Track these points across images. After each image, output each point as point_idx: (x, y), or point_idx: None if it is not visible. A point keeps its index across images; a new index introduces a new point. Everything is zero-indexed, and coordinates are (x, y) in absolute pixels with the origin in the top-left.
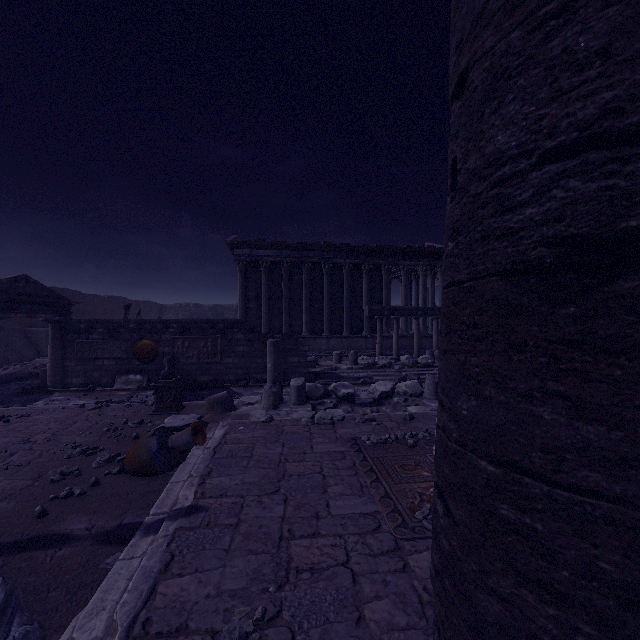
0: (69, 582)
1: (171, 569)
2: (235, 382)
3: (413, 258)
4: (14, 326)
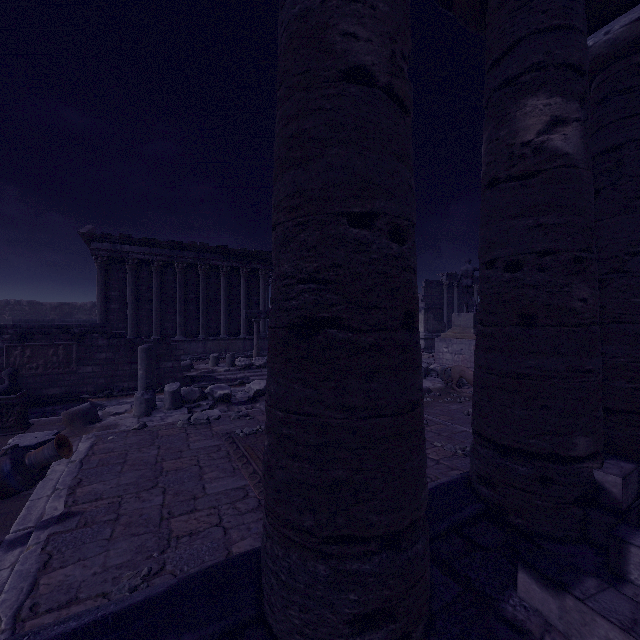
0: None
1: (51, 565)
2: (95, 393)
3: None
4: None
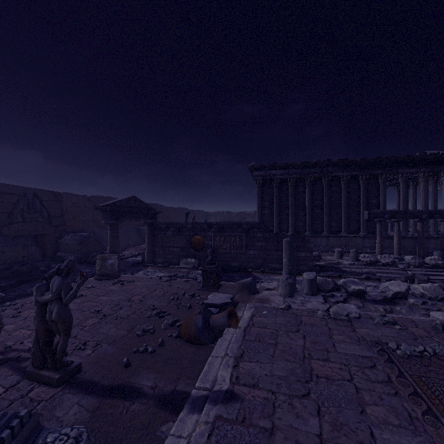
0: (134, 443)
1: None
2: (255, 268)
3: (413, 166)
4: (132, 226)
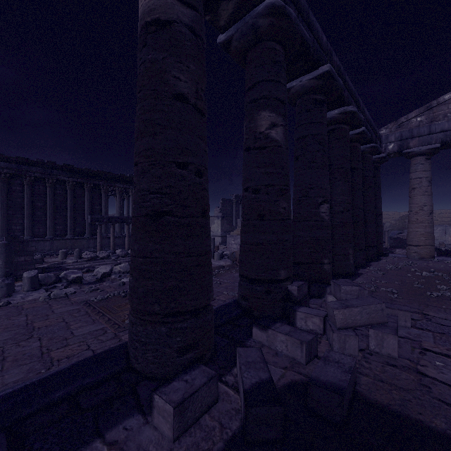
0: None
1: None
2: None
3: (125, 183)
4: None
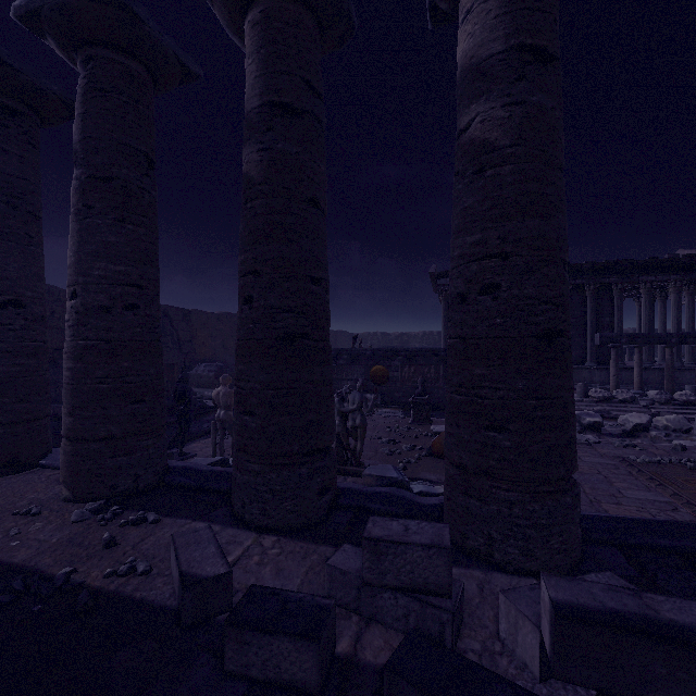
0: None
1: None
2: None
3: (660, 272)
4: None
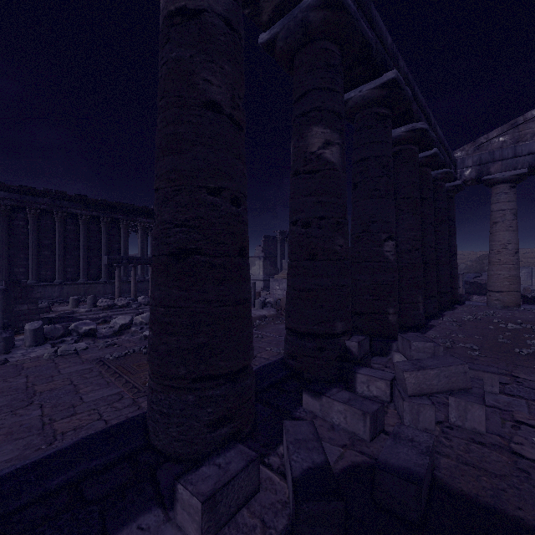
0: None
1: None
2: None
3: (149, 217)
4: None
